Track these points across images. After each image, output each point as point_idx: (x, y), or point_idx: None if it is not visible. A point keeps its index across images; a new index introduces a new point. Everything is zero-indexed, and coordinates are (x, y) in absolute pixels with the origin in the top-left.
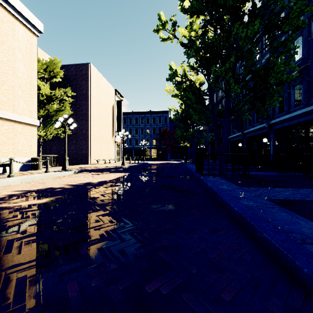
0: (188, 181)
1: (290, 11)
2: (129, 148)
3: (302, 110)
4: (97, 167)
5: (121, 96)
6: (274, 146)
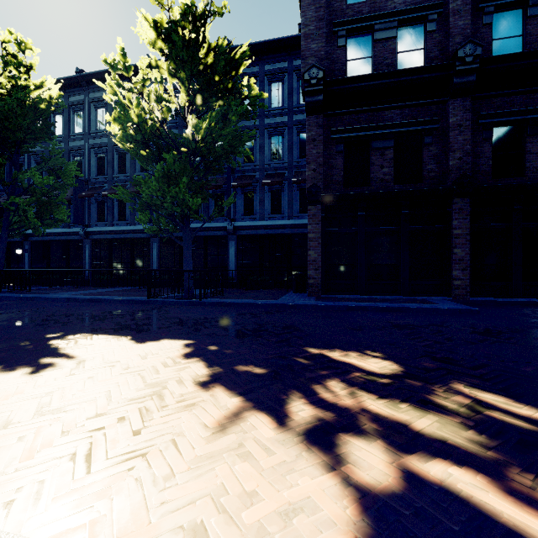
0: None
1: (66, 167)
2: None
3: (64, 229)
4: None
5: None
6: (31, 260)
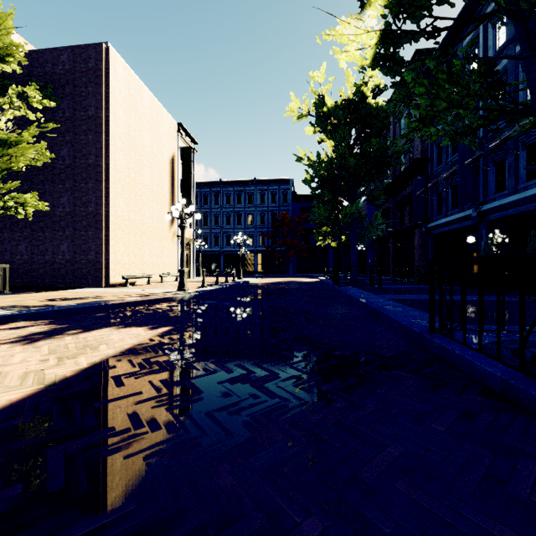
0: (531, 478)
1: None
2: (215, 252)
3: None
4: (98, 298)
5: (193, 140)
6: None
